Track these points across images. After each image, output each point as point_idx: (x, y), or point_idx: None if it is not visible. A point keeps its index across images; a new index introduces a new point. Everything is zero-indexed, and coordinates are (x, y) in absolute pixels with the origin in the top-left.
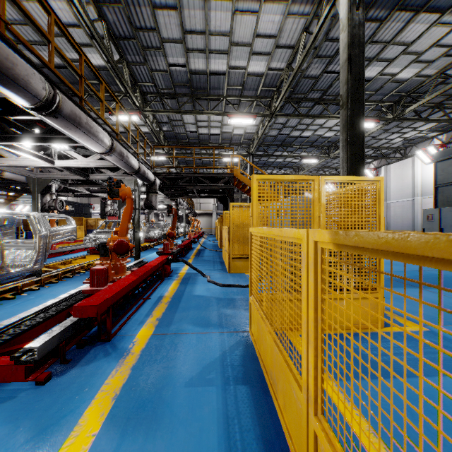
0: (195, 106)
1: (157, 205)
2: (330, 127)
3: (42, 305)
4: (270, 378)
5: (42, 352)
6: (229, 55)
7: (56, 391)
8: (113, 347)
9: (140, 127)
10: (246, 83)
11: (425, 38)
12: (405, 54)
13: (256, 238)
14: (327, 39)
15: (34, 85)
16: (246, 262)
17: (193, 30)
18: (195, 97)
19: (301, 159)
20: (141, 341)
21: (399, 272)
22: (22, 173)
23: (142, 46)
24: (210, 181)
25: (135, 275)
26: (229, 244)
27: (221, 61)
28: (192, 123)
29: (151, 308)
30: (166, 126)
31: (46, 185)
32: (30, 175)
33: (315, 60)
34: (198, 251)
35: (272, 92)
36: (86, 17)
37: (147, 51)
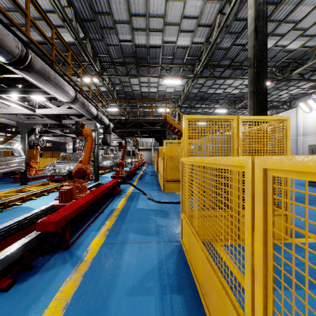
0: (139, 72)
1: (111, 142)
2: (236, 86)
3: (16, 219)
4: (201, 288)
5: (6, 263)
6: (163, 32)
7: (16, 298)
8: (70, 255)
9: (100, 87)
10: (176, 54)
11: (309, 17)
12: (294, 30)
13: (187, 166)
14: (236, 19)
15: (8, 43)
16: (176, 184)
17: (137, 13)
18: (139, 64)
19: (214, 109)
20: (93, 249)
21: (291, 192)
22: (13, 119)
23: (100, 27)
24: (149, 125)
25: (92, 194)
26: (164, 170)
27: (157, 37)
28: (136, 84)
29: (104, 221)
30: (118, 86)
31: (31, 128)
32: (19, 120)
33: (226, 35)
34: (141, 176)
35: (194, 61)
36: (58, 3)
37: (104, 30)
